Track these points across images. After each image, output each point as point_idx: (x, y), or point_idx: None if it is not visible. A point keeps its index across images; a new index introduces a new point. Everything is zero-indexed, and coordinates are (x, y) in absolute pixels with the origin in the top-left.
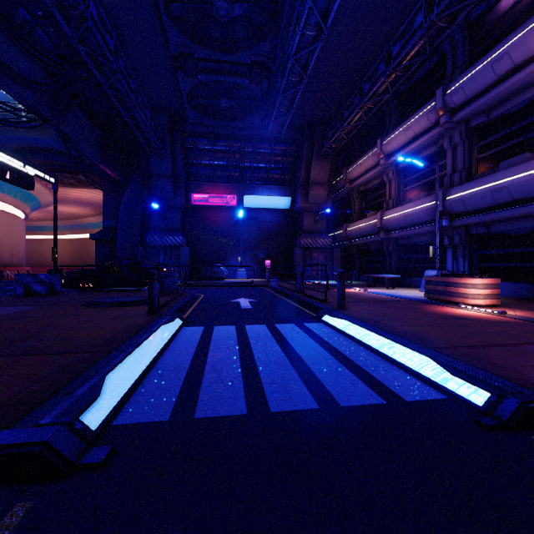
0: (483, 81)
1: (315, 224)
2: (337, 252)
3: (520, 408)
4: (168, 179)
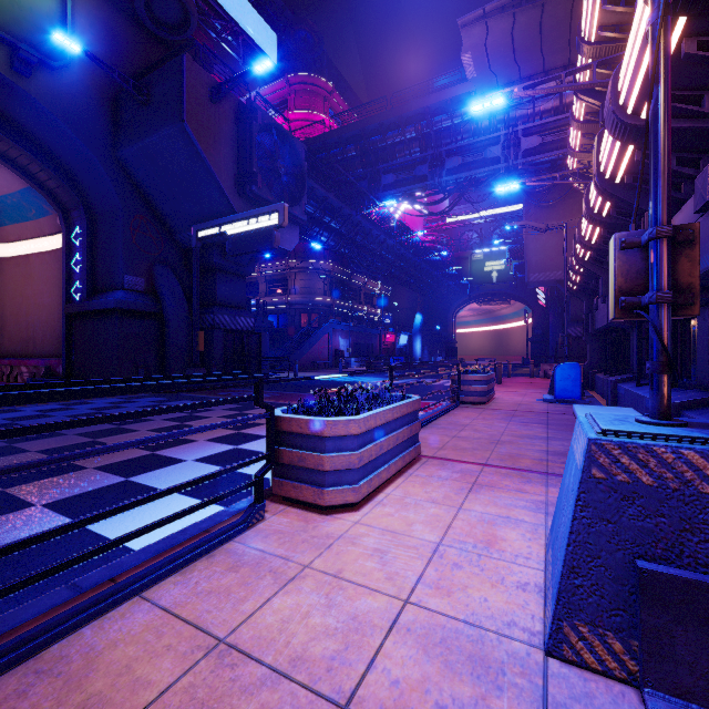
0: None
1: None
2: None
3: None
4: None
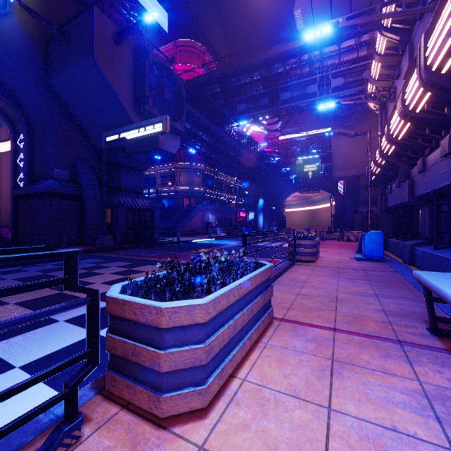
0: None
1: None
2: None
3: None
4: None
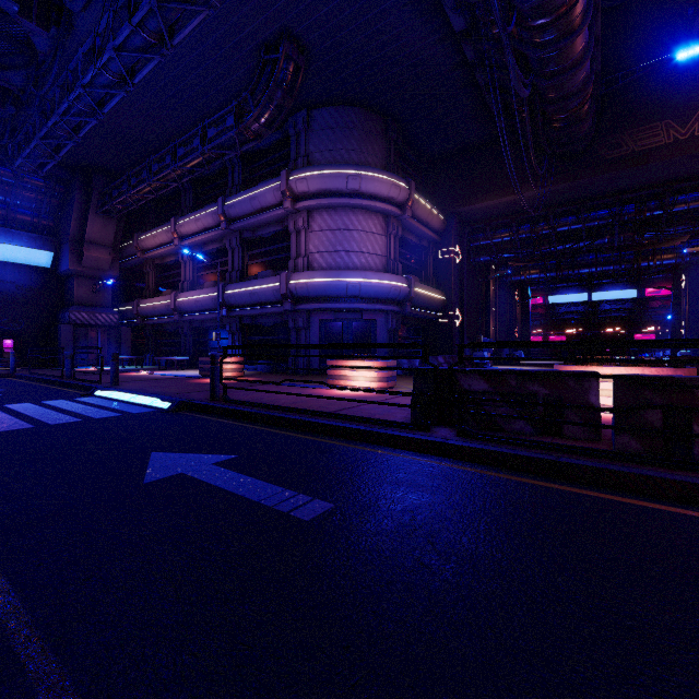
0: (247, 208)
1: (94, 294)
2: (126, 332)
3: (178, 404)
4: None
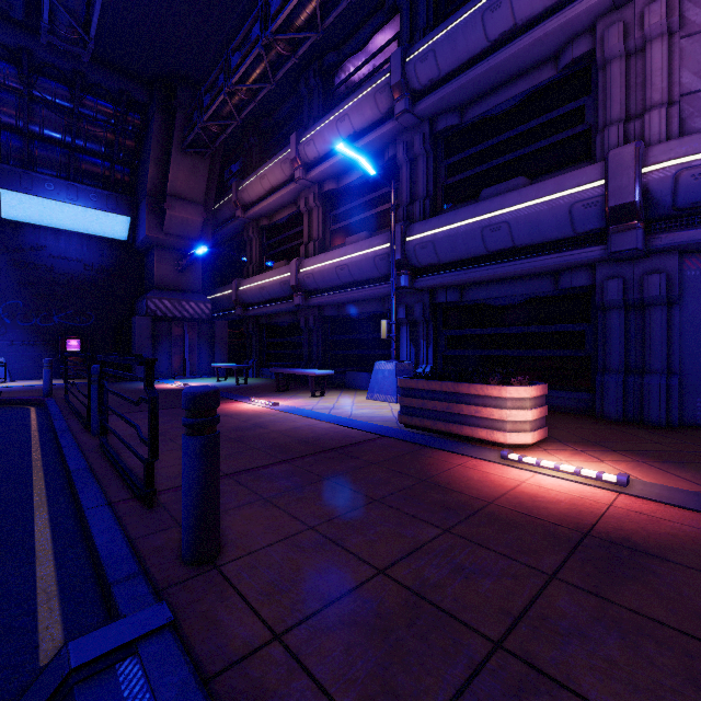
0: (467, 44)
1: (180, 274)
2: (221, 327)
3: None
4: None
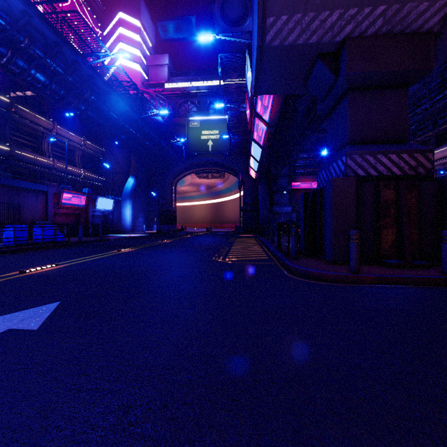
0: None
1: None
2: None
3: None
4: (285, 177)
